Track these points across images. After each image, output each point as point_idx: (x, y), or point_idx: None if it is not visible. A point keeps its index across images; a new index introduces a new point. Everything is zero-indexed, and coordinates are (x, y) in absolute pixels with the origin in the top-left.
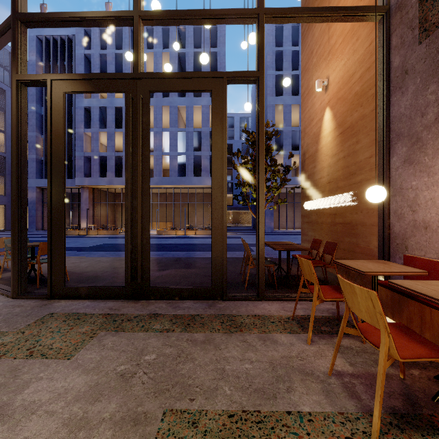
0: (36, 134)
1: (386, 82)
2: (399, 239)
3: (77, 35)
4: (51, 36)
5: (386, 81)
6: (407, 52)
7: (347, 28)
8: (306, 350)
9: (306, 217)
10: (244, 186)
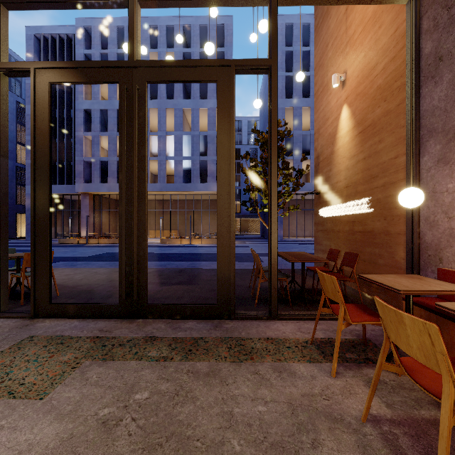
0: None
1: (415, 72)
2: (431, 250)
3: (77, 33)
4: (50, 34)
5: (415, 70)
6: (441, 35)
7: (368, 15)
8: (331, 385)
9: (321, 224)
10: (253, 191)
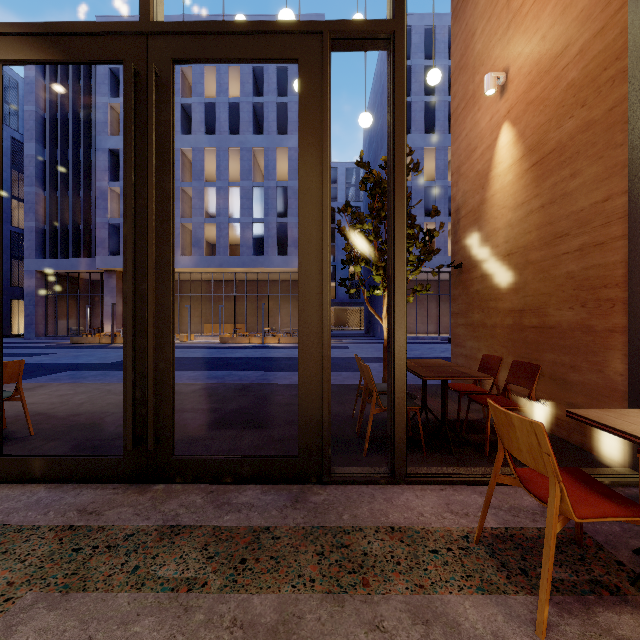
0: (35, 190)
1: None
2: None
3: None
4: None
5: None
6: None
7: None
8: None
9: (462, 315)
10: (358, 262)
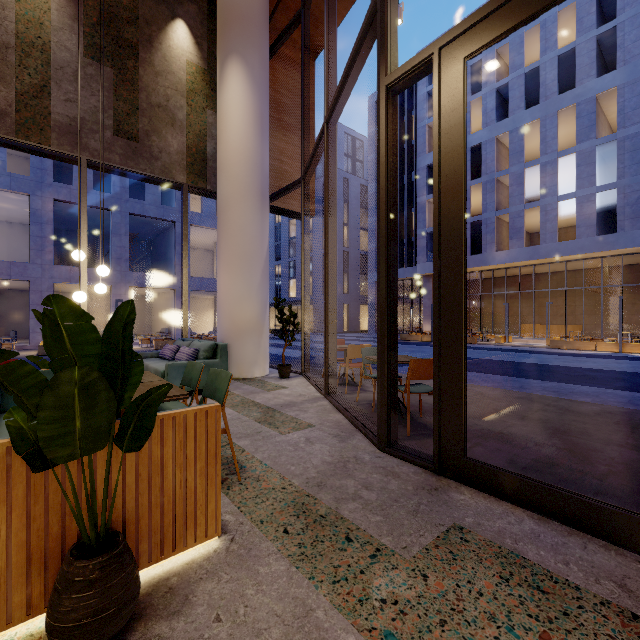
0: (374, 219)
1: None
2: None
3: None
4: None
5: None
6: None
7: None
8: None
9: None
10: None
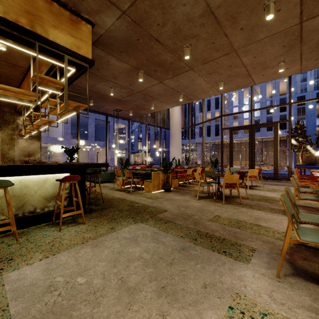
0: None
1: None
2: None
3: None
4: None
5: None
6: None
7: None
8: None
9: None
10: (291, 146)
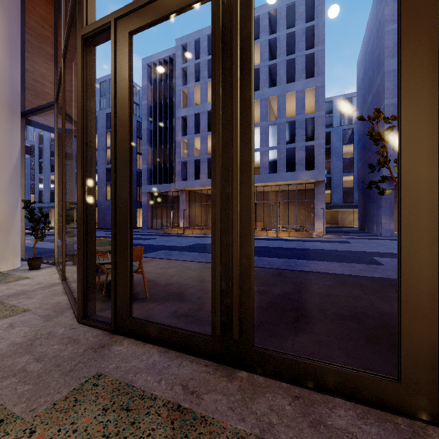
0: (147, 147)
1: None
2: None
3: (177, 52)
4: (157, 60)
5: None
6: None
7: None
8: None
9: None
10: None
